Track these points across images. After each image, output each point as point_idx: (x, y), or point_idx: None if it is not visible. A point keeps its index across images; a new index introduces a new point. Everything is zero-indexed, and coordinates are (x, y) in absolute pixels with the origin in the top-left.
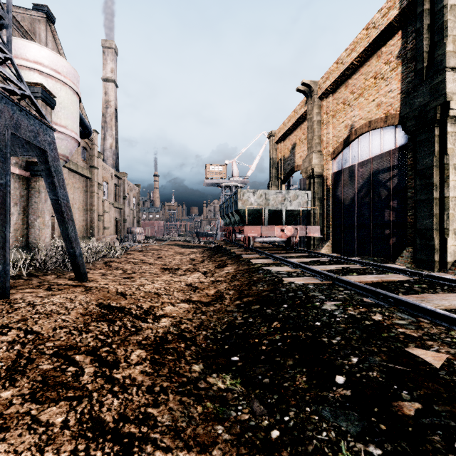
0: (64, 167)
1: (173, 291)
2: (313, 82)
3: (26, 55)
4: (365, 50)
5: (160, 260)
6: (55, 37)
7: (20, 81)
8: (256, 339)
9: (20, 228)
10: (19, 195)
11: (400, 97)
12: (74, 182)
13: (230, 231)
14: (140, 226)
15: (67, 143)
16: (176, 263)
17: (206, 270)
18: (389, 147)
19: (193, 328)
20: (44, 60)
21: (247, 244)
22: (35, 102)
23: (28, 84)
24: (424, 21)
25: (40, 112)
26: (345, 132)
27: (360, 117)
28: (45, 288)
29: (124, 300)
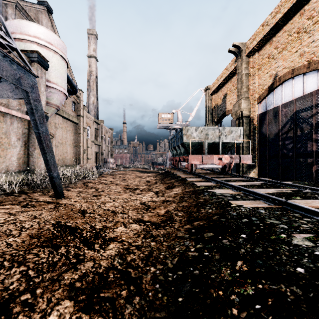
0: (59, 115)
1: (128, 210)
2: (241, 43)
3: (28, 32)
4: (288, 10)
5: (124, 181)
6: (52, 24)
7: (7, 36)
8: (219, 290)
9: (22, 157)
10: (21, 133)
11: None
12: (66, 126)
13: (176, 160)
14: (113, 157)
15: (57, 96)
16: (135, 184)
17: (158, 190)
18: (311, 89)
19: (140, 261)
20: (41, 35)
21: (190, 169)
22: (21, 53)
23: (28, 51)
24: None
25: (24, 62)
26: (269, 81)
27: (284, 67)
28: (24, 204)
29: (81, 219)
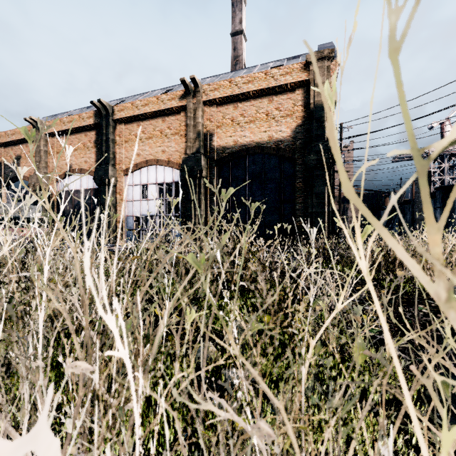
0: None
1: None
2: (40, 121)
3: None
4: (78, 127)
5: None
6: None
7: None
8: None
9: None
10: None
11: (96, 163)
12: None
13: None
14: None
15: None
16: None
17: None
18: (91, 187)
19: None
20: None
21: None
22: None
23: None
24: (103, 138)
25: None
26: (66, 168)
27: (76, 163)
28: None
29: None
